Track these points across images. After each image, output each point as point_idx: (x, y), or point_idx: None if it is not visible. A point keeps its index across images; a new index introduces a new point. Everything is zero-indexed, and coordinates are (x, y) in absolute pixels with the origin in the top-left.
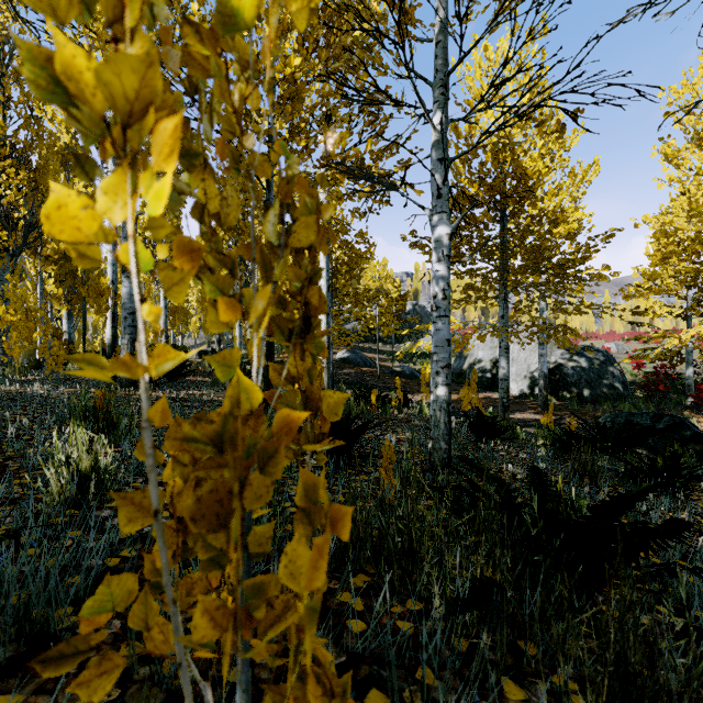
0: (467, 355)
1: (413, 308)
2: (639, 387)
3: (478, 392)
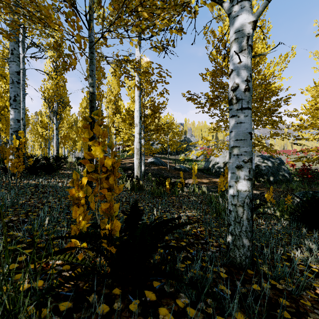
0: (211, 160)
1: (184, 138)
2: (298, 175)
3: (218, 178)
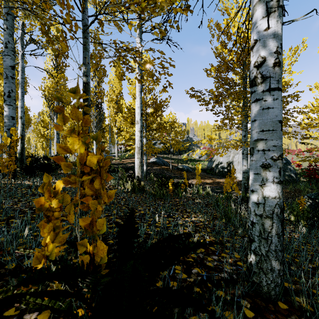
0: (214, 160)
1: (186, 138)
2: (305, 176)
3: (221, 179)
